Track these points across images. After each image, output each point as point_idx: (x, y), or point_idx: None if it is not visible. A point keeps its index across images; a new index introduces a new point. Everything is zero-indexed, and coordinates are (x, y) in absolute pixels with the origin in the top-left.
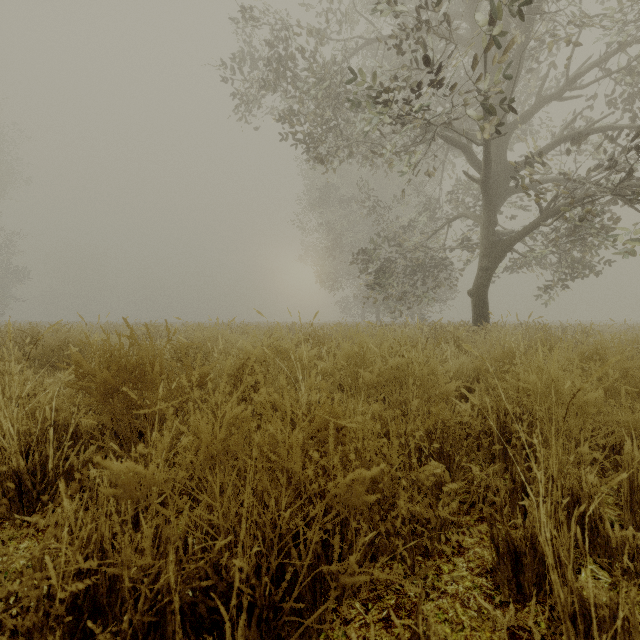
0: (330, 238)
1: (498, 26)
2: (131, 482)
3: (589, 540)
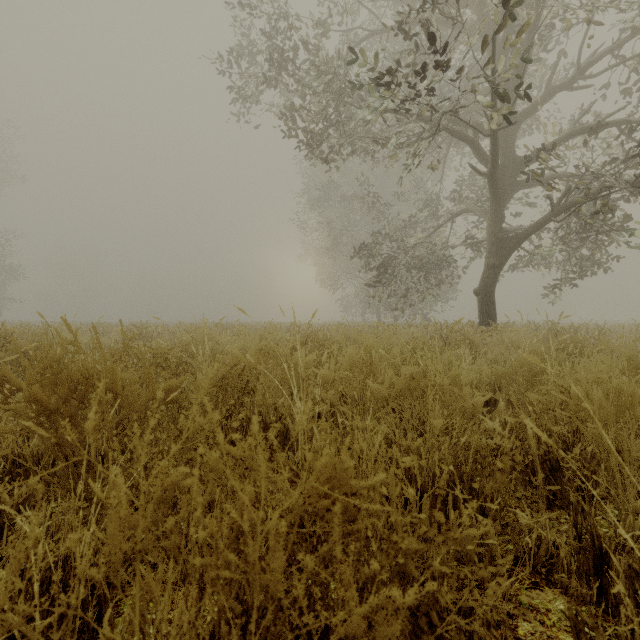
0: (330, 237)
1: None
2: None
3: None
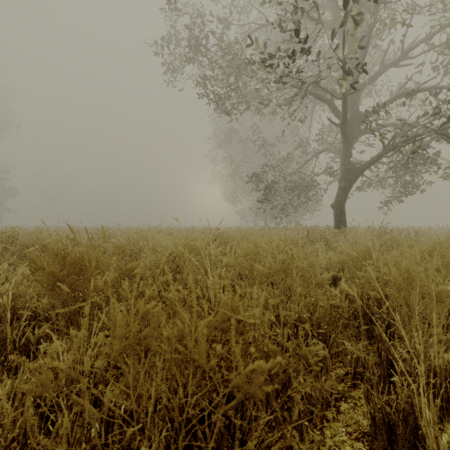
0: (232, 167)
1: (356, 8)
2: (47, 377)
3: (446, 408)
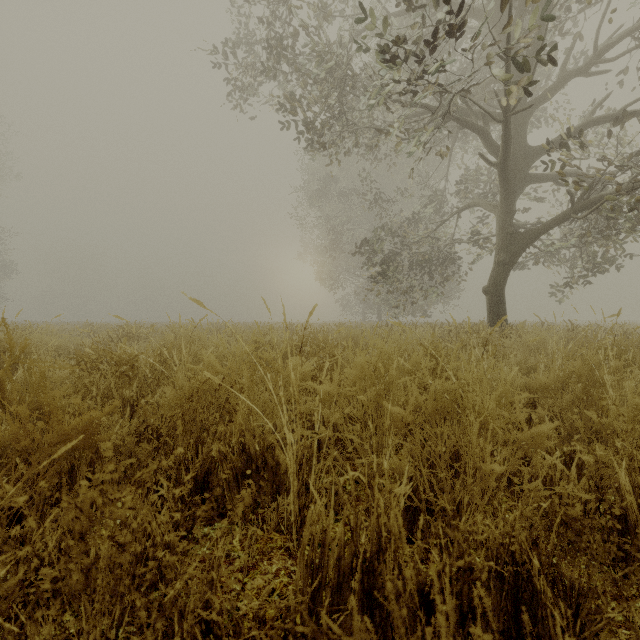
0: (330, 235)
1: None
2: None
3: None
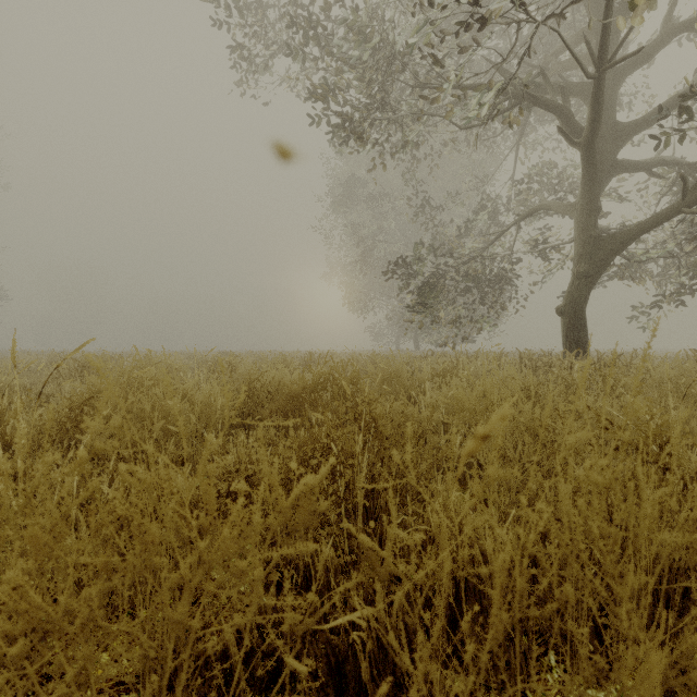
0: (360, 250)
1: None
2: None
3: None
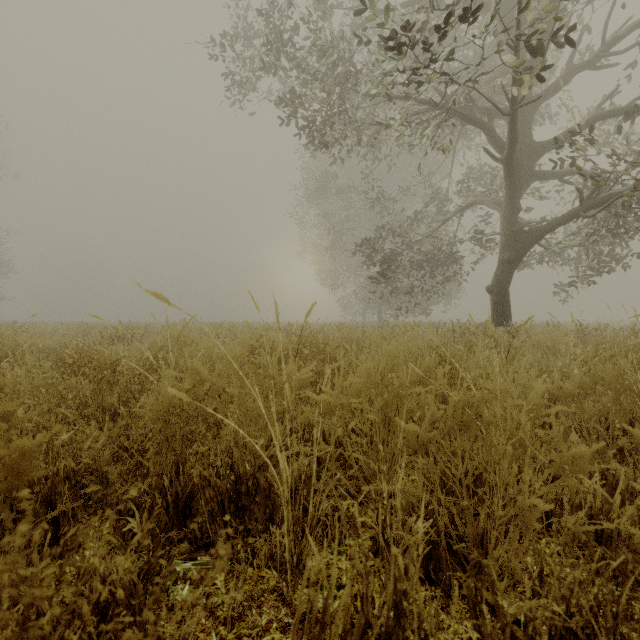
0: (330, 234)
1: None
2: None
3: None
